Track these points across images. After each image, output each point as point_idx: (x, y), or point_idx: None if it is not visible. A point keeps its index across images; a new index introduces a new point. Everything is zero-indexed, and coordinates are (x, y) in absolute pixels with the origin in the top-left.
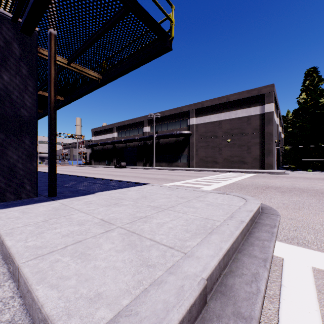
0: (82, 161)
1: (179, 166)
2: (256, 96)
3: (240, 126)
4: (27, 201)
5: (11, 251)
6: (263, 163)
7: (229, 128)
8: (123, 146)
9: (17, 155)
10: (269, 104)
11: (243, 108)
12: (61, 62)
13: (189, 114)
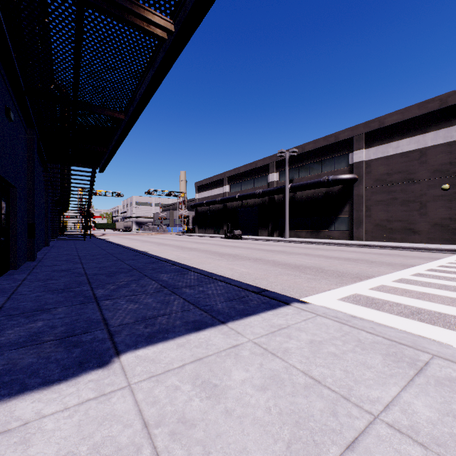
0: (183, 228)
1: (332, 237)
2: None
3: None
4: None
5: None
6: None
7: (445, 161)
8: (237, 205)
9: None
10: None
11: None
12: None
13: (352, 144)
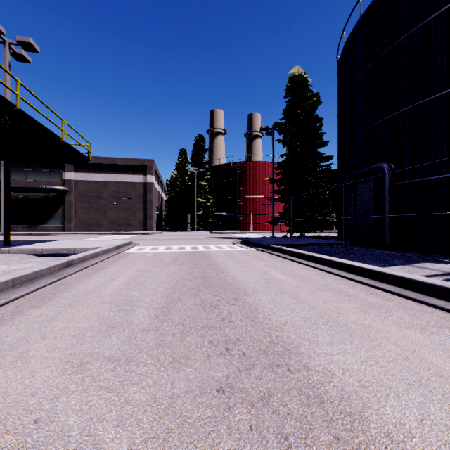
0: None
1: (49, 230)
2: (141, 166)
3: (126, 190)
4: (1, 247)
5: (65, 247)
6: (146, 226)
7: (115, 190)
8: None
9: None
10: (150, 176)
11: (129, 174)
12: None
13: (65, 167)
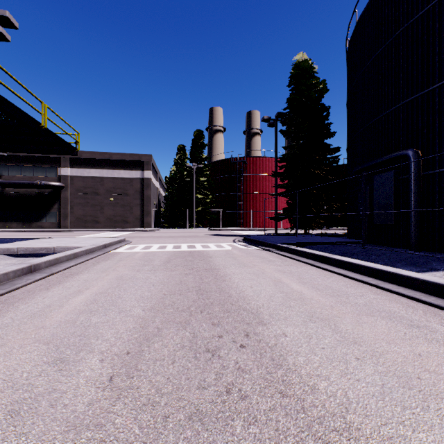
0: None
1: (44, 227)
2: (138, 161)
3: (123, 186)
4: None
5: (43, 247)
6: (143, 223)
7: (112, 186)
8: None
9: None
10: (148, 171)
11: (126, 169)
12: None
13: (61, 162)
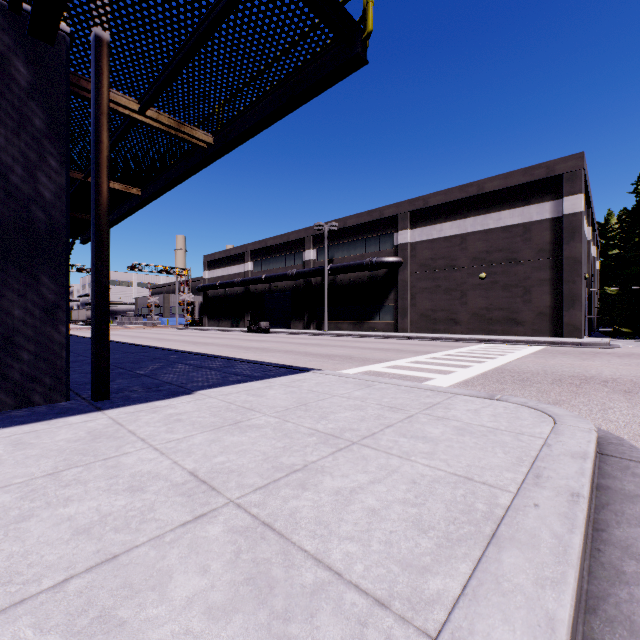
0: (186, 319)
1: (377, 329)
2: (544, 180)
3: (507, 245)
4: (41, 412)
5: None
6: (559, 324)
7: (482, 249)
8: (264, 288)
9: (23, 309)
10: (573, 197)
11: (515, 206)
12: (125, 107)
13: (398, 223)
